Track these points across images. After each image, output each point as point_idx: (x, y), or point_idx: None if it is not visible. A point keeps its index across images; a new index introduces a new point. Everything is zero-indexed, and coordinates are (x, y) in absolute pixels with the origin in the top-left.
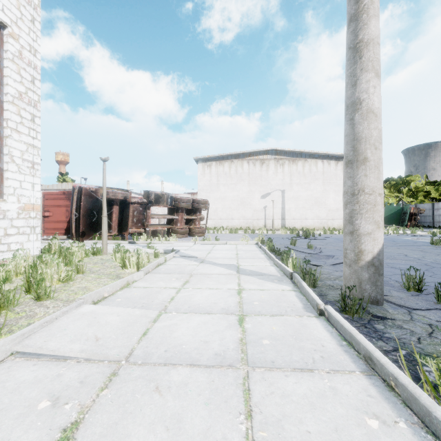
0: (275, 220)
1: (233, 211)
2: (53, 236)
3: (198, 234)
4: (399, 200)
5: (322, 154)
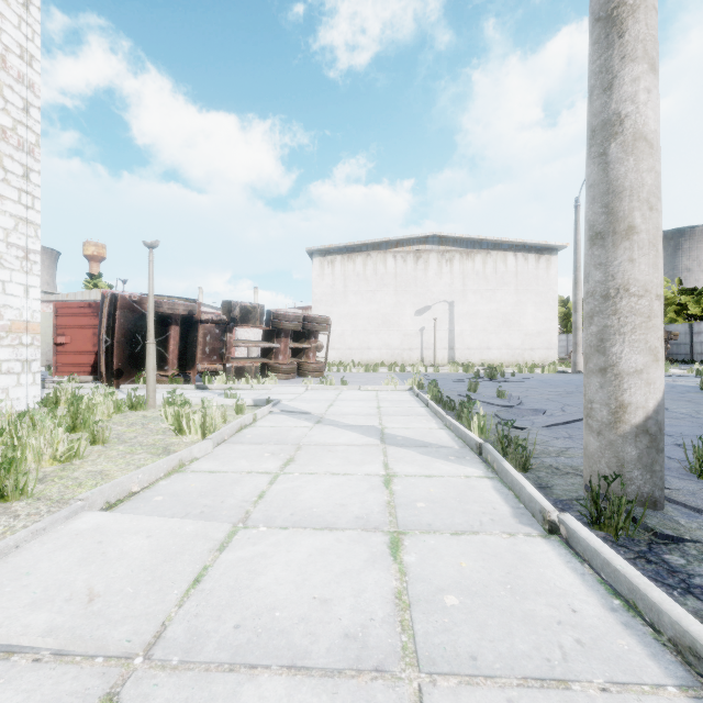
0: (439, 350)
1: (371, 335)
2: (69, 377)
3: (313, 373)
4: None
5: (514, 244)
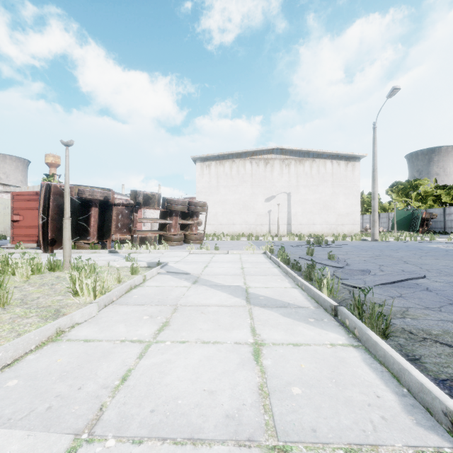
0: (281, 225)
1: (235, 215)
2: (16, 244)
3: (195, 241)
4: (407, 205)
5: (331, 154)
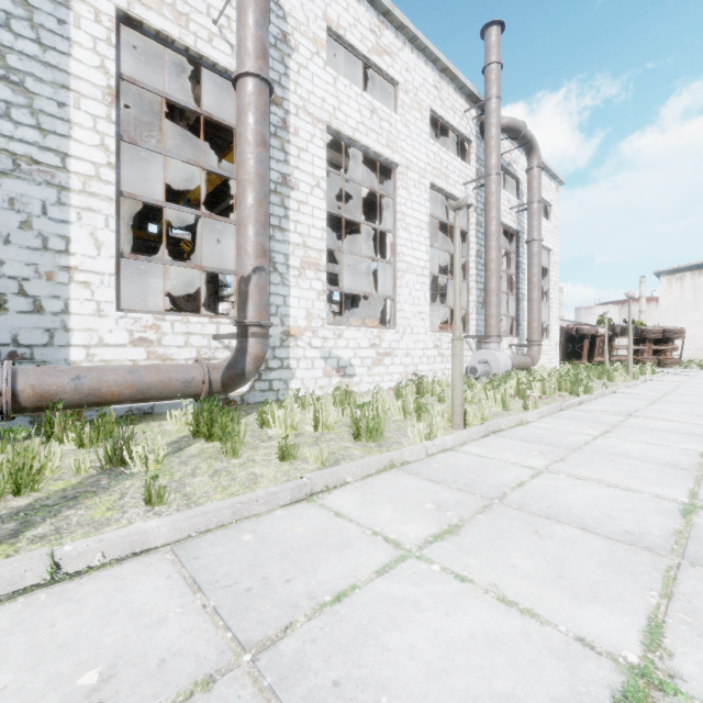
0: None
1: None
2: None
3: (670, 366)
4: None
5: None
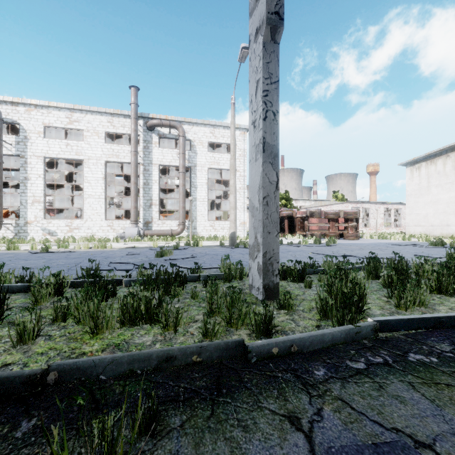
0: None
1: (449, 216)
2: None
3: (347, 238)
4: None
5: None
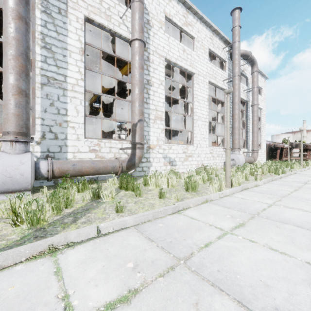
0: None
1: None
2: None
3: None
4: None
5: None
